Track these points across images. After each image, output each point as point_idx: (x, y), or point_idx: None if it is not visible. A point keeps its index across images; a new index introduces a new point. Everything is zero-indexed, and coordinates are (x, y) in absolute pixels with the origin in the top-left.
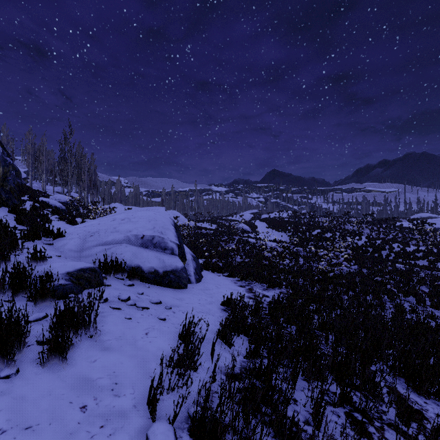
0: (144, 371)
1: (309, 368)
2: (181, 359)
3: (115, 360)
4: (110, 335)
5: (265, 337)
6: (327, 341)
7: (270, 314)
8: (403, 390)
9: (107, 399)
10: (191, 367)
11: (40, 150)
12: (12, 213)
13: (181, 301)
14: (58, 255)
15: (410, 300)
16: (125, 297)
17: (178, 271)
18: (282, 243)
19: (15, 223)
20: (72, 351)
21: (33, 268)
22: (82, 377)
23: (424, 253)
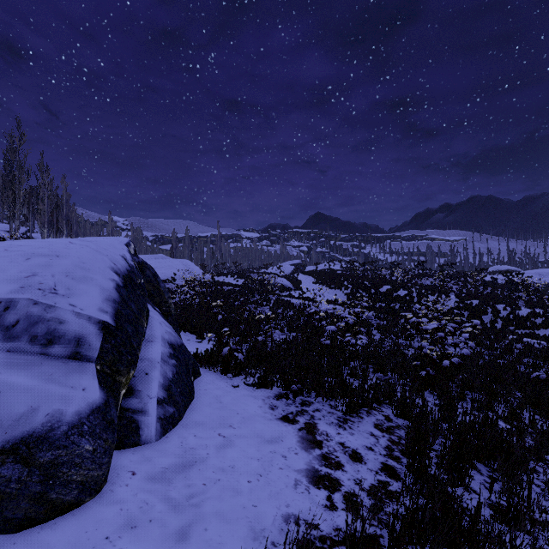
0: None
1: None
2: None
3: None
4: None
5: None
6: None
7: None
8: None
9: None
10: None
11: None
12: None
13: None
14: None
15: None
16: None
17: (51, 441)
18: (345, 307)
19: None
20: None
21: None
22: None
23: (544, 318)
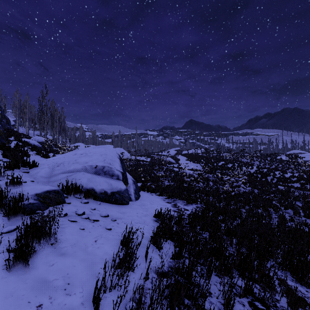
0: (91, 272)
1: (219, 266)
2: (122, 262)
3: (69, 264)
4: (67, 242)
5: (186, 242)
6: (232, 244)
7: (189, 223)
8: (290, 282)
9: (60, 297)
10: (129, 269)
11: (24, 105)
12: (0, 149)
13: (124, 214)
14: (32, 180)
15: (289, 212)
16: (81, 212)
17: (122, 192)
18: (197, 171)
19: (1, 157)
20: (35, 257)
21: (9, 191)
22: (40, 279)
23: (297, 178)
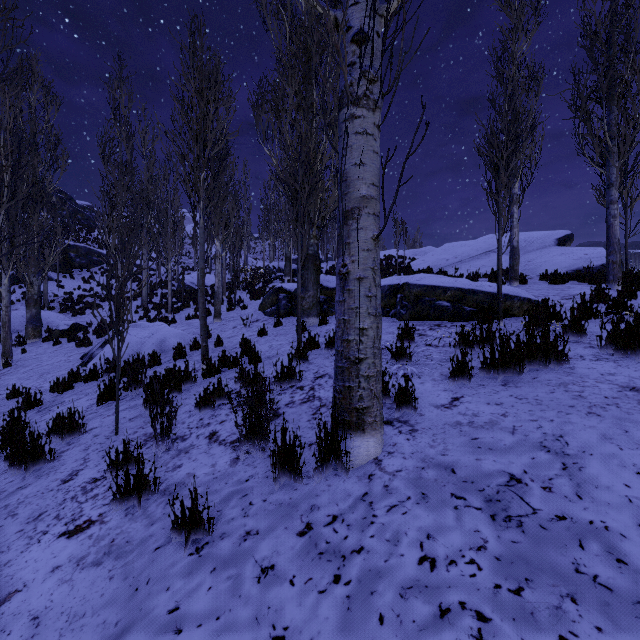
0: None
1: None
2: None
3: None
4: None
5: None
6: None
7: None
8: None
9: None
10: None
11: None
12: None
13: None
14: None
15: None
16: None
17: None
18: None
19: None
20: None
21: None
22: None
23: None
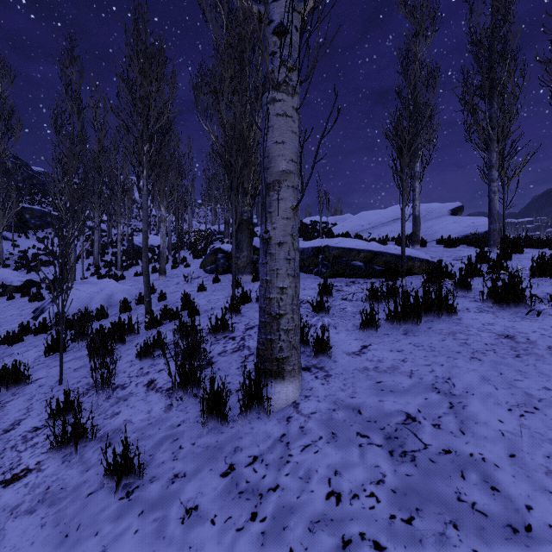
0: None
1: None
2: None
3: None
4: None
5: None
6: None
7: None
8: None
9: None
10: None
11: None
12: None
13: None
14: None
15: None
16: None
17: None
18: None
19: None
20: None
21: None
22: None
23: None
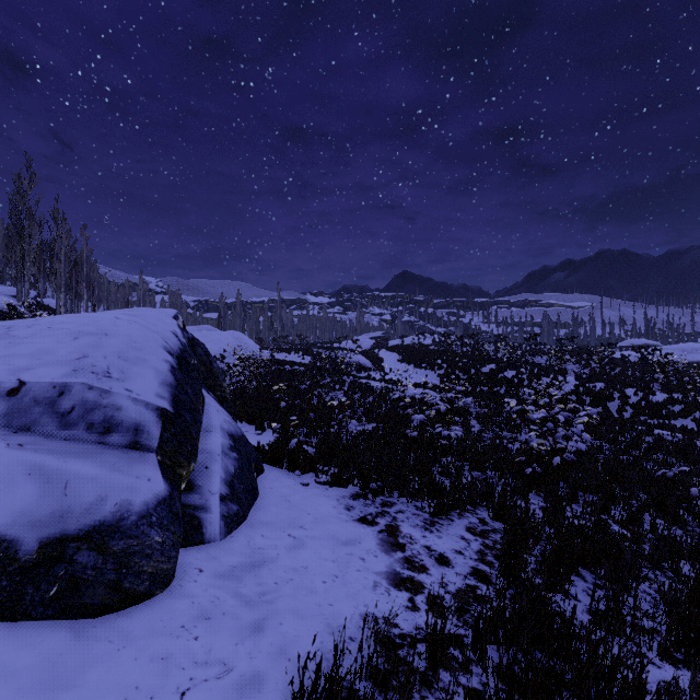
0: None
1: None
2: None
3: None
4: None
5: None
6: None
7: None
8: None
9: None
10: None
11: None
12: None
13: None
14: None
15: None
16: None
17: (122, 530)
18: (437, 391)
19: None
20: None
21: None
22: None
23: (683, 405)
